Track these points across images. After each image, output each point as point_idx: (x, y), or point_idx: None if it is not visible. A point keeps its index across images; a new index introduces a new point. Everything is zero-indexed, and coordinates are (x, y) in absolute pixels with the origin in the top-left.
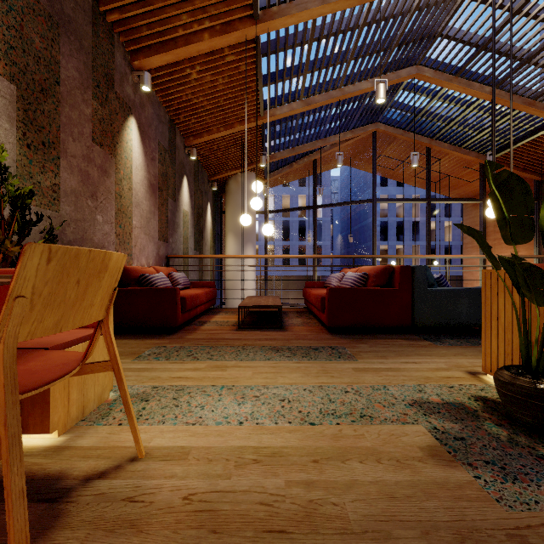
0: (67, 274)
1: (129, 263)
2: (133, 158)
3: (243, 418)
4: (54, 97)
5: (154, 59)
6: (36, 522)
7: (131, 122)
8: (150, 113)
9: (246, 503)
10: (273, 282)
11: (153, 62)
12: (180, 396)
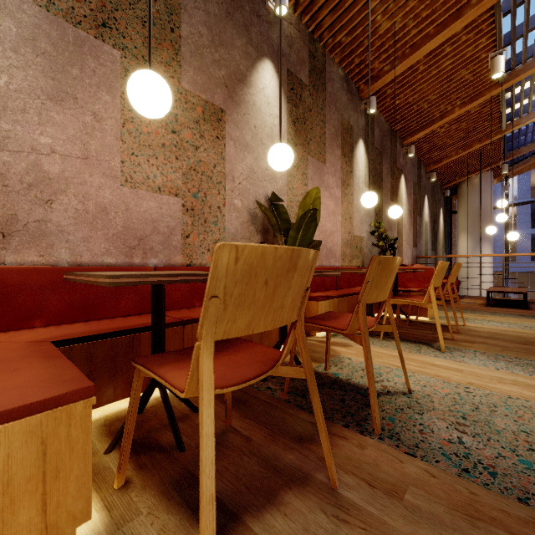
0: (457, 269)
1: (401, 263)
2: (402, 199)
3: (504, 326)
4: (381, 187)
5: (417, 135)
6: (444, 327)
7: (401, 178)
8: (409, 165)
9: (510, 335)
10: (514, 280)
11: (415, 137)
12: (467, 319)
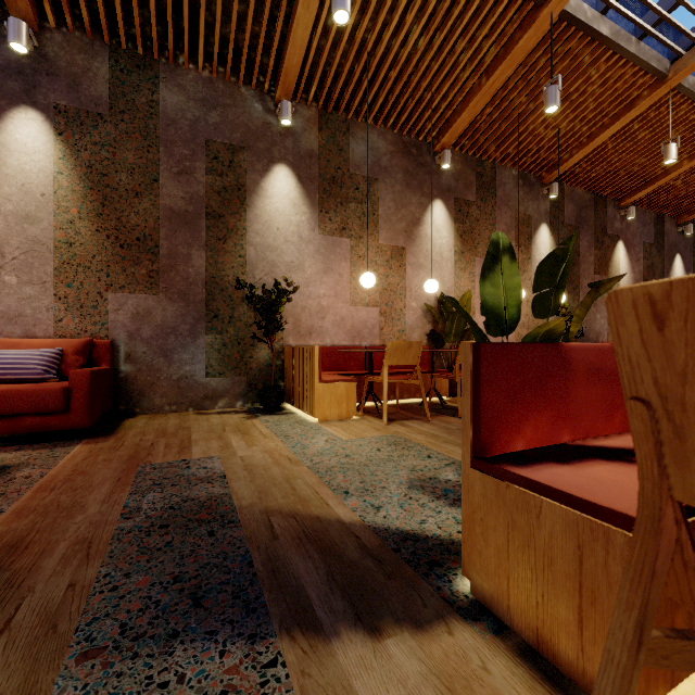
0: None
1: None
2: (619, 269)
3: None
4: (577, 264)
5: (637, 195)
6: None
7: (618, 246)
8: (635, 226)
9: None
10: None
11: (636, 197)
12: None
